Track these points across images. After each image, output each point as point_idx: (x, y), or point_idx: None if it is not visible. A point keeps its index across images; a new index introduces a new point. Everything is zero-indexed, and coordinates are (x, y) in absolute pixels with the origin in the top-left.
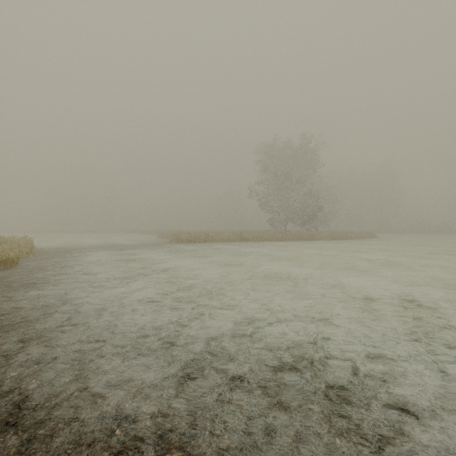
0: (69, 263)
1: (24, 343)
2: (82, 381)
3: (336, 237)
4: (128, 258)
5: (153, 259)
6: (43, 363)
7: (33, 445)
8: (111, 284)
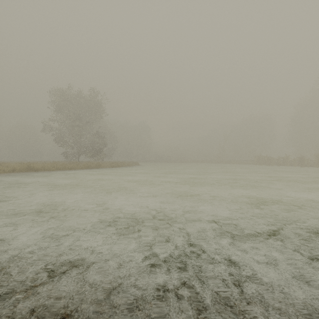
0: None
1: None
2: None
3: (115, 165)
4: None
5: None
6: None
7: None
8: None
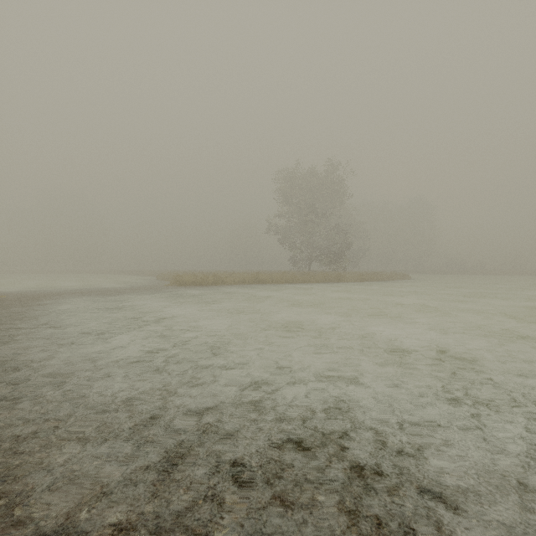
0: (32, 313)
1: None
2: (14, 482)
3: (366, 278)
4: (114, 305)
5: (146, 307)
6: None
7: None
8: (84, 340)
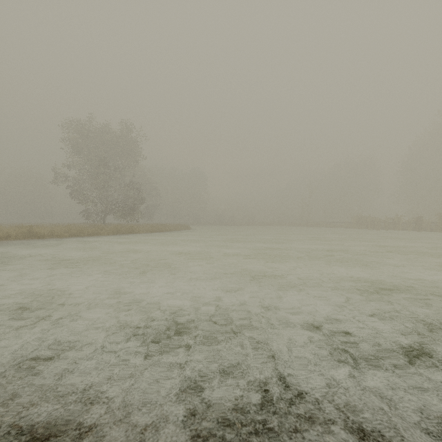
0: None
1: None
2: None
3: (156, 230)
4: None
5: None
6: None
7: None
8: None
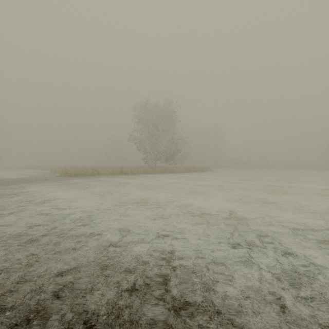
0: None
1: None
2: None
3: (188, 170)
4: (10, 192)
5: (37, 192)
6: None
7: None
8: None
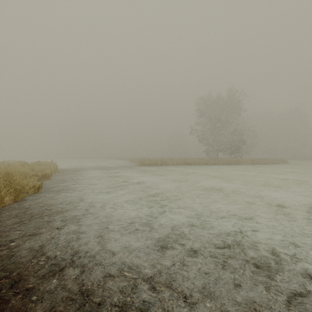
0: (79, 177)
1: (65, 222)
2: (102, 245)
3: (256, 162)
4: (113, 175)
5: (129, 176)
6: (78, 234)
7: (83, 275)
8: (106, 191)
